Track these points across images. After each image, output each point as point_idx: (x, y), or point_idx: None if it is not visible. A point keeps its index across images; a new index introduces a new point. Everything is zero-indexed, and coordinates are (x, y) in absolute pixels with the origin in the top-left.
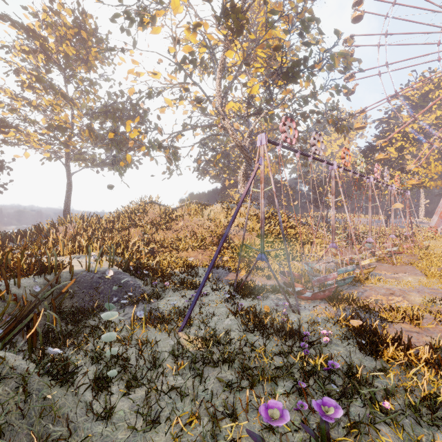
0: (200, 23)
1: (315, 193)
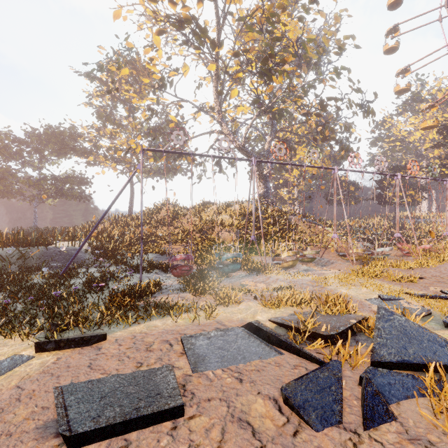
0: (152, 58)
1: (380, 188)
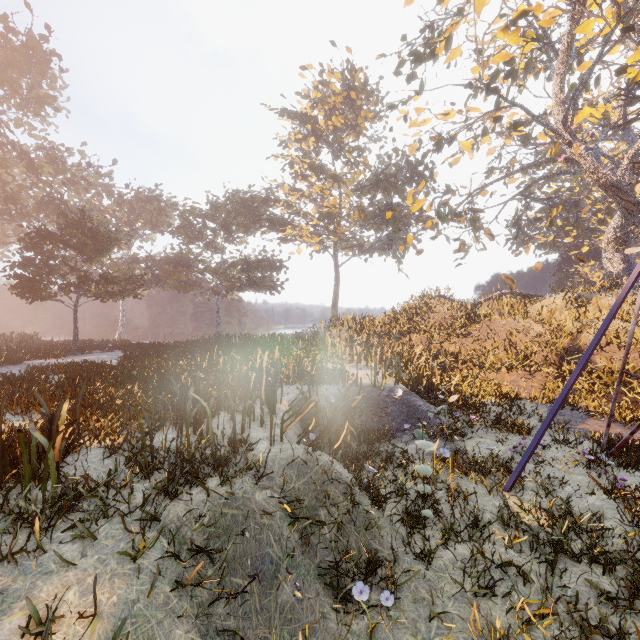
0: (526, 11)
1: None
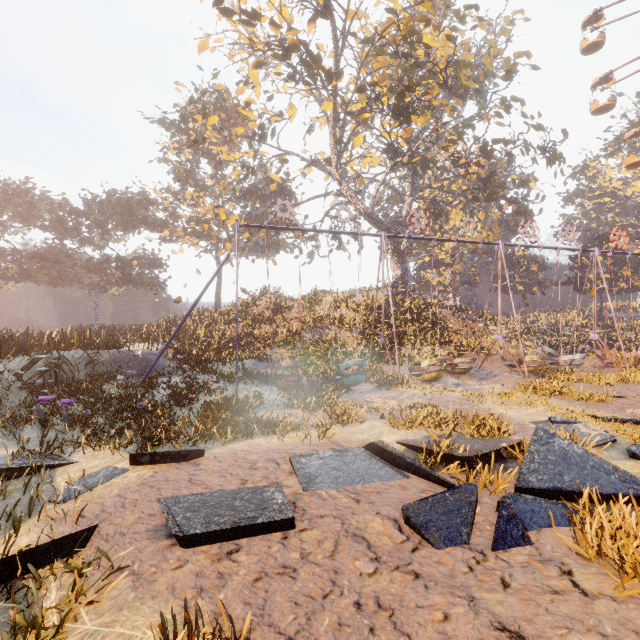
0: (248, 101)
1: (577, 268)
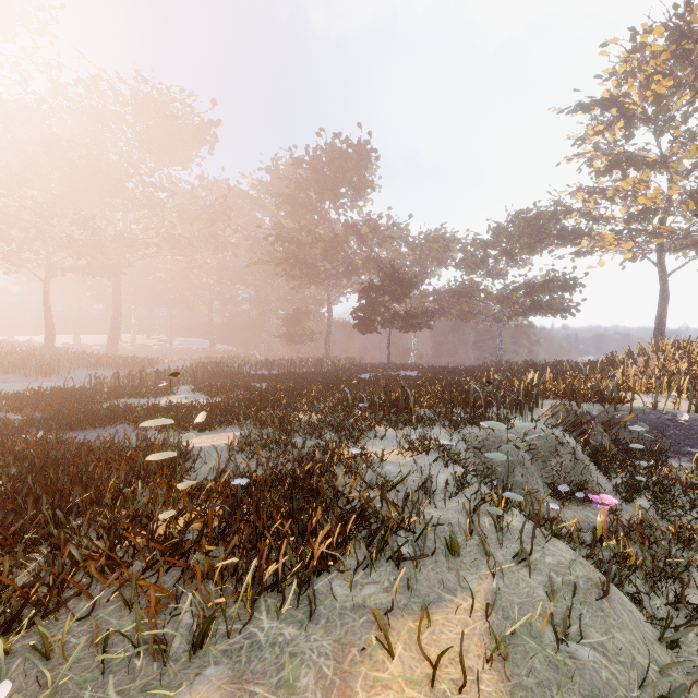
0: None
1: None
